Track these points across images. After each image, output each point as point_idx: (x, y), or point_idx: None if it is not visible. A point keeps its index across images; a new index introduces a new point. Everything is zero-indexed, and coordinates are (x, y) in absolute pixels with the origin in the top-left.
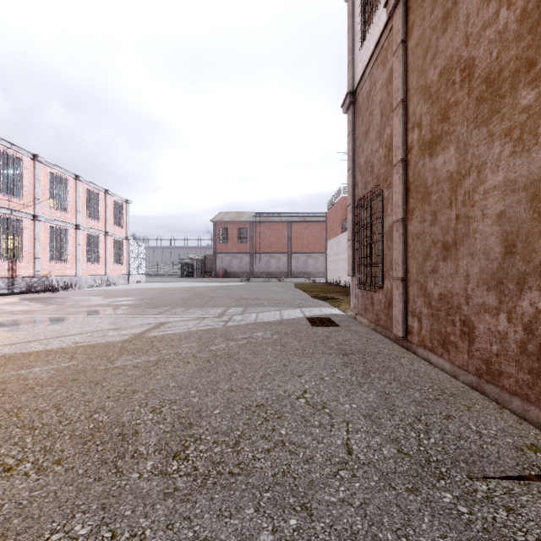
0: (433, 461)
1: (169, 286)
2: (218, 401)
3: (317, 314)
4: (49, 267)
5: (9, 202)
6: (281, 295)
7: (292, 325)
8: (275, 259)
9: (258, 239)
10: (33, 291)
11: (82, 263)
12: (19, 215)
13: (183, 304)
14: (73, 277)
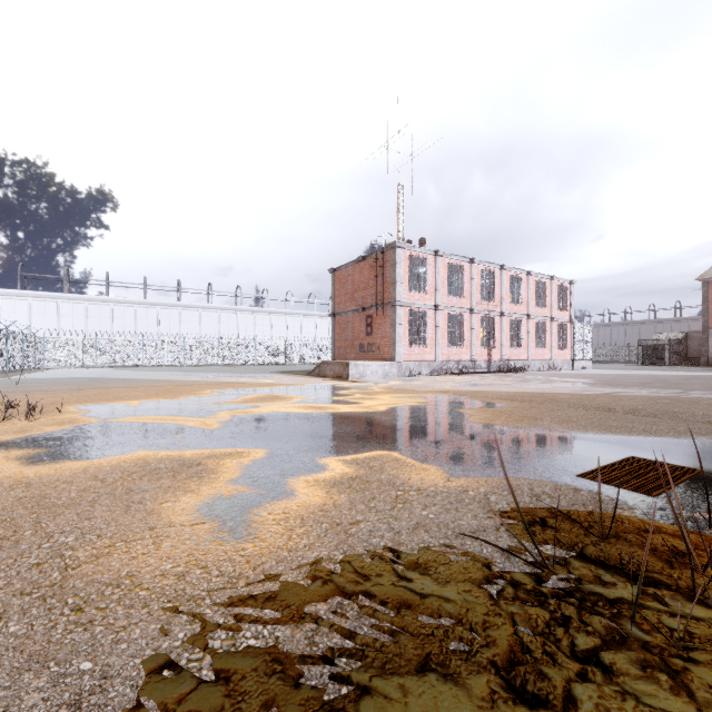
0: None
1: (623, 373)
2: (652, 409)
3: None
4: (509, 353)
5: (488, 306)
6: None
7: None
8: None
9: None
10: (501, 371)
11: (531, 348)
12: (493, 314)
13: (639, 385)
14: (525, 361)
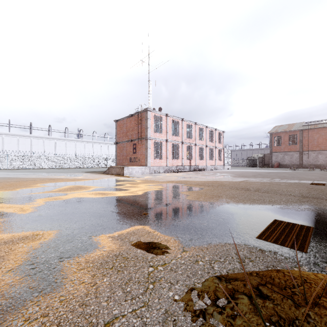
0: (308, 197)
1: (244, 171)
2: (265, 188)
3: (319, 183)
4: (198, 162)
5: (189, 140)
6: (310, 176)
7: (300, 184)
8: (323, 154)
9: (306, 141)
10: (195, 170)
11: (207, 160)
12: (192, 144)
13: (253, 176)
14: (205, 166)
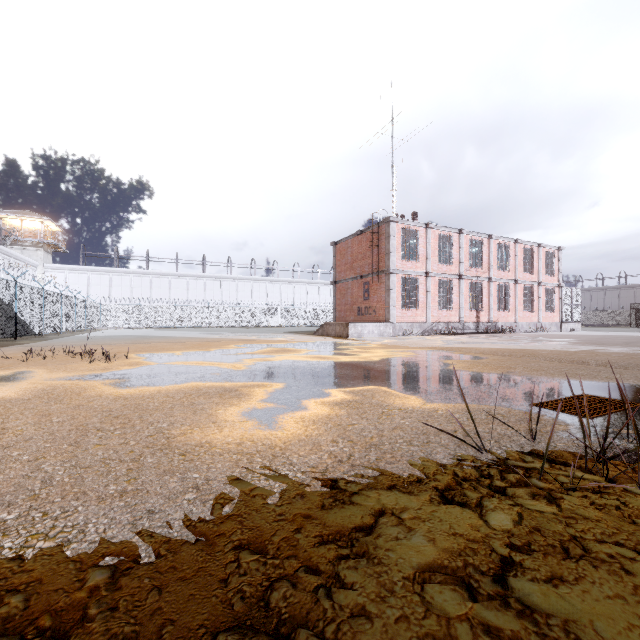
0: None
1: (611, 334)
2: (624, 362)
3: None
4: (497, 315)
5: (476, 272)
6: None
7: None
8: None
9: None
10: (489, 332)
11: (519, 311)
12: (481, 280)
13: (622, 344)
14: (513, 323)
